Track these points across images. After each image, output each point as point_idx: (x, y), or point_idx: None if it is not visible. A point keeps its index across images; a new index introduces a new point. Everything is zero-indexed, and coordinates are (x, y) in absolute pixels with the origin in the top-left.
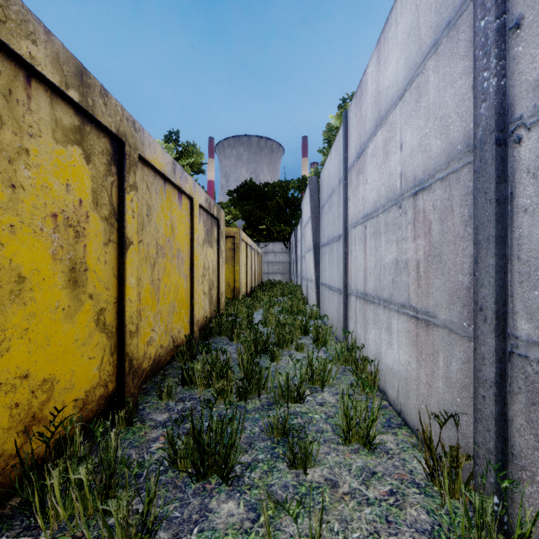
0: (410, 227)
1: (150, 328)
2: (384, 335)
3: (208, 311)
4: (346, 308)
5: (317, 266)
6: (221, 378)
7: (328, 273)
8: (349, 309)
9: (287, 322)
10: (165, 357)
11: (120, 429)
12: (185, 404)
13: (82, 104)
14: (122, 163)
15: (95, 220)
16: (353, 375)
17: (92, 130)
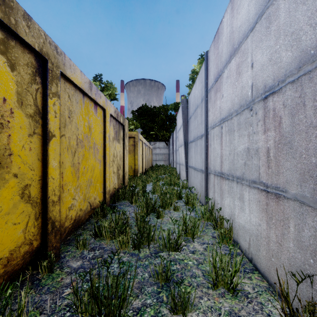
0: (260, 123)
1: (71, 198)
2: (237, 202)
3: (116, 184)
4: (207, 182)
5: (187, 155)
6: (122, 232)
7: (193, 159)
8: (209, 183)
9: (168, 192)
10: (84, 217)
11: (43, 275)
12: (95, 253)
13: (4, 20)
14: (45, 76)
15: (20, 116)
16: (213, 228)
17: (16, 46)
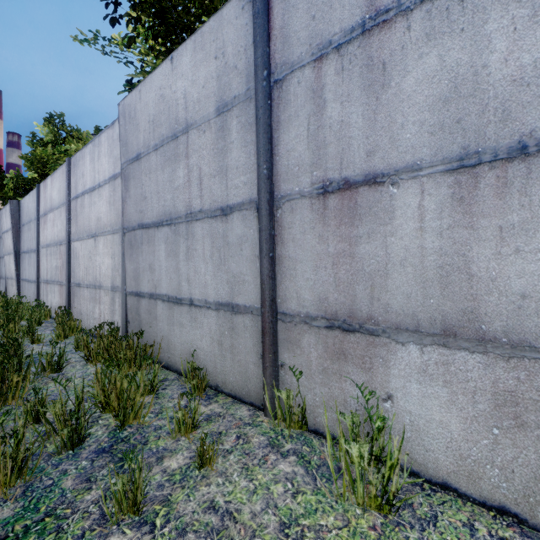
0: (59, 255)
1: None
2: (53, 295)
3: None
4: (39, 290)
5: (19, 267)
6: None
7: (28, 271)
8: (40, 290)
9: None
10: None
11: None
12: None
13: None
14: None
15: None
16: None
17: None
